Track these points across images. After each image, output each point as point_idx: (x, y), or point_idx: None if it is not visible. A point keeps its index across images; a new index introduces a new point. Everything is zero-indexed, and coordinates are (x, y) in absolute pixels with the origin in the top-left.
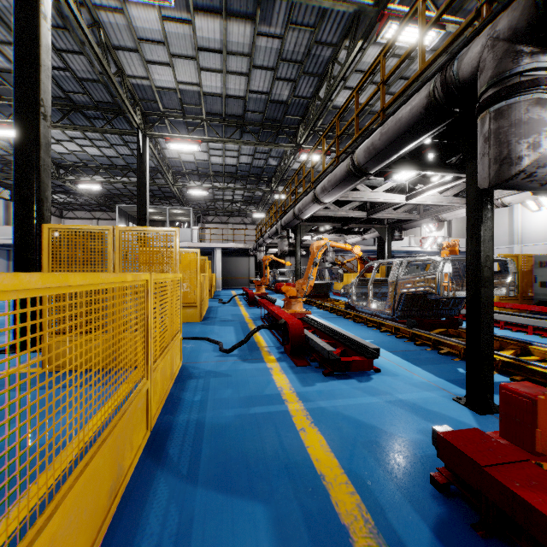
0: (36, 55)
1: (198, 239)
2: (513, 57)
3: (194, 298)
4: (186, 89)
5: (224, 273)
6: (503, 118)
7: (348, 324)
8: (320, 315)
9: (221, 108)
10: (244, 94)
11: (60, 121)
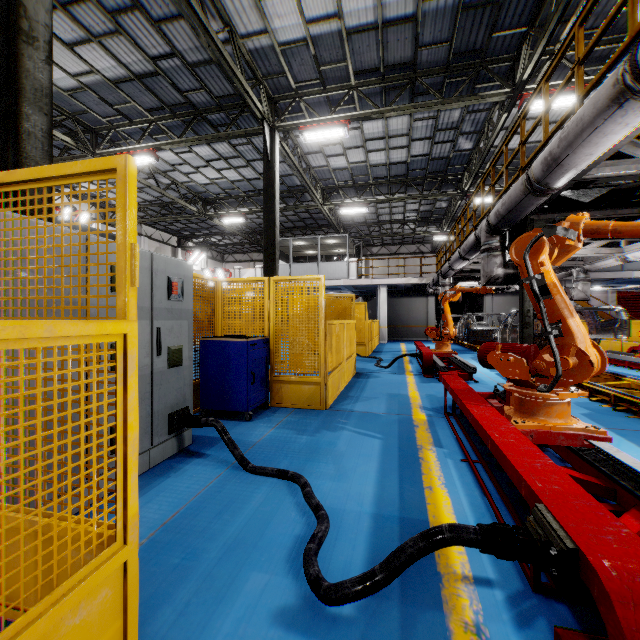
0: None
1: (356, 275)
2: None
3: None
4: (321, 33)
5: (391, 319)
6: None
7: None
8: (592, 418)
9: (377, 57)
10: (413, 10)
11: (183, 135)
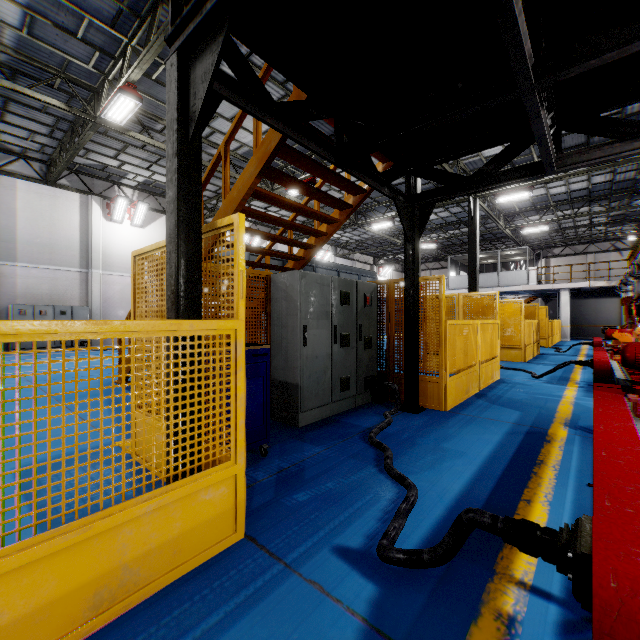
0: None
1: (536, 281)
2: None
3: None
4: None
5: (575, 319)
6: None
7: None
8: None
9: None
10: None
11: None
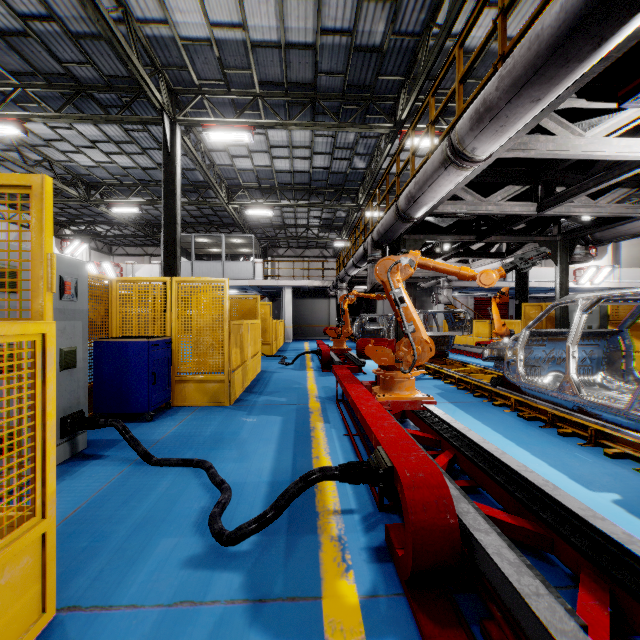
0: None
1: (262, 276)
2: None
3: None
4: (225, 38)
5: (296, 319)
6: None
7: (510, 423)
8: (442, 395)
9: (281, 72)
10: (313, 39)
11: (62, 110)
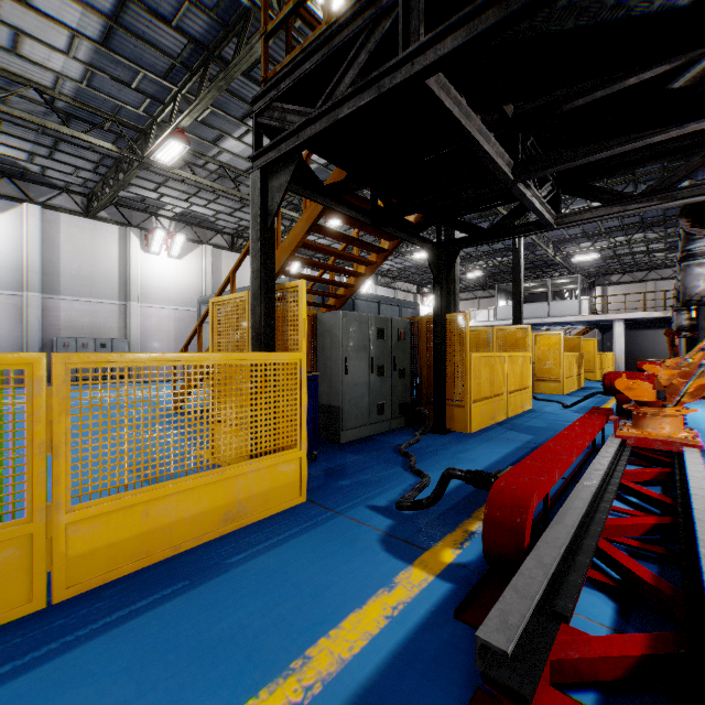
0: (453, 232)
1: (588, 311)
2: (684, 241)
3: (567, 377)
4: None
5: (631, 351)
6: (681, 272)
7: None
8: None
9: None
10: None
11: None
